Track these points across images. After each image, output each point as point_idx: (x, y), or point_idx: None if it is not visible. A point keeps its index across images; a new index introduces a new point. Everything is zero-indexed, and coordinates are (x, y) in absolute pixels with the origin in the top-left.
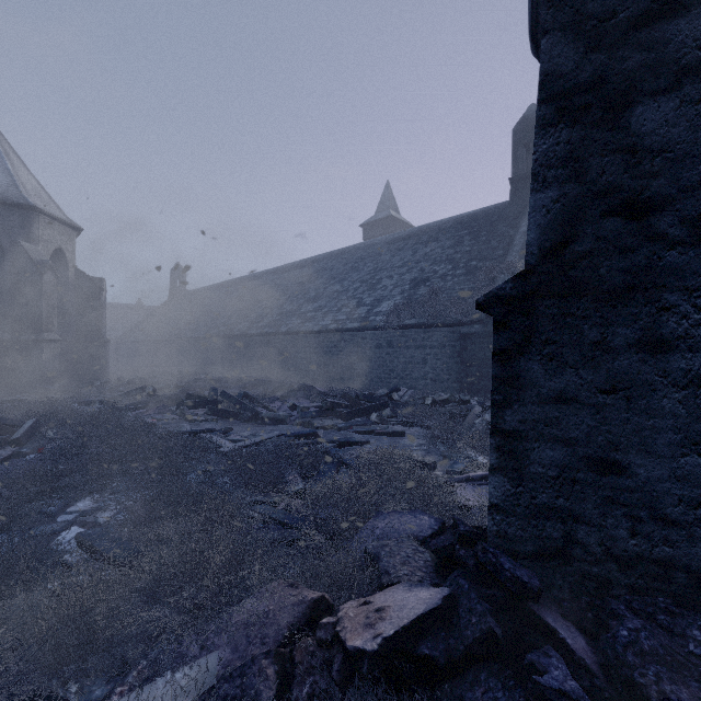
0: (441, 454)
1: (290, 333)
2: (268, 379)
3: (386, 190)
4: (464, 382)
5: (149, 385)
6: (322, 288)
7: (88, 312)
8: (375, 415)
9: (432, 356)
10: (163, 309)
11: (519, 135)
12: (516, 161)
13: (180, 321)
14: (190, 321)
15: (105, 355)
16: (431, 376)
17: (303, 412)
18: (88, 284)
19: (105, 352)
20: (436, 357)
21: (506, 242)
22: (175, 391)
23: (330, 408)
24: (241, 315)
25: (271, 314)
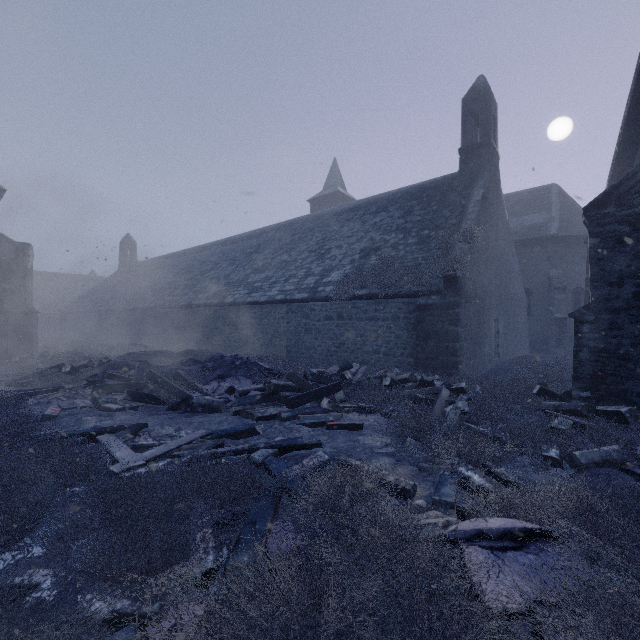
0: (418, 465)
1: (236, 304)
2: (210, 353)
3: (333, 167)
4: (421, 357)
5: (75, 360)
6: (270, 258)
7: (11, 280)
8: (326, 401)
9: (385, 329)
10: (112, 279)
11: (469, 105)
12: (465, 132)
13: (127, 291)
14: (136, 291)
15: (31, 327)
16: (383, 350)
17: (242, 397)
18: (11, 249)
19: (31, 323)
20: (389, 330)
21: (459, 211)
22: (98, 369)
23: (273, 392)
24: (187, 286)
25: (217, 285)
